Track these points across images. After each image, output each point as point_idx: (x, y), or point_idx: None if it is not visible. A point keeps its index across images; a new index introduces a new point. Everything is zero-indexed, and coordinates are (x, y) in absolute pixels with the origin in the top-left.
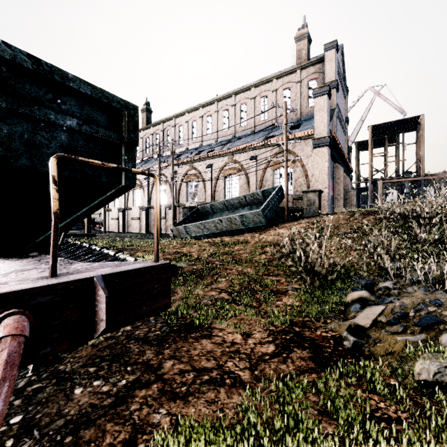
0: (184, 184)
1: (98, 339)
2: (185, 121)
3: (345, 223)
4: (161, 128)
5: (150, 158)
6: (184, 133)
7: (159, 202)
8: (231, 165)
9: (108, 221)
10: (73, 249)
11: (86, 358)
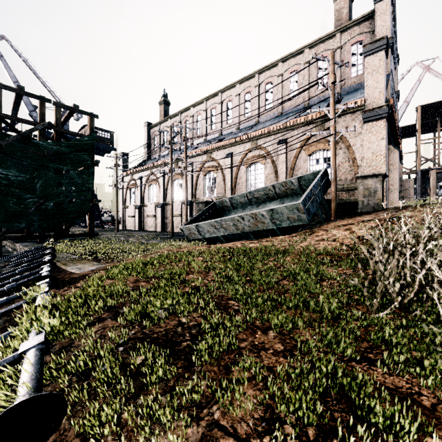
0: (201, 176)
1: None
2: (203, 109)
3: None
4: (179, 119)
5: (160, 145)
6: (202, 122)
7: (171, 197)
8: (255, 153)
9: (125, 219)
10: (26, 259)
11: None
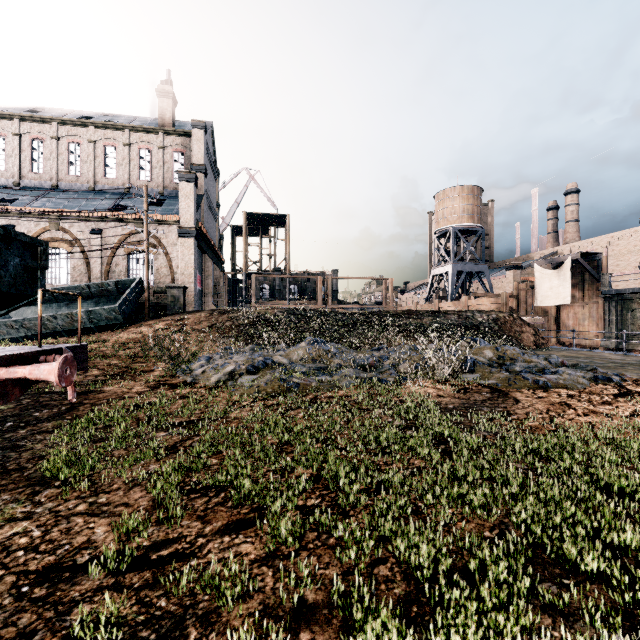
0: None
1: (9, 406)
2: None
3: (205, 320)
4: None
5: None
6: None
7: None
8: (56, 235)
9: None
10: None
11: (18, 410)
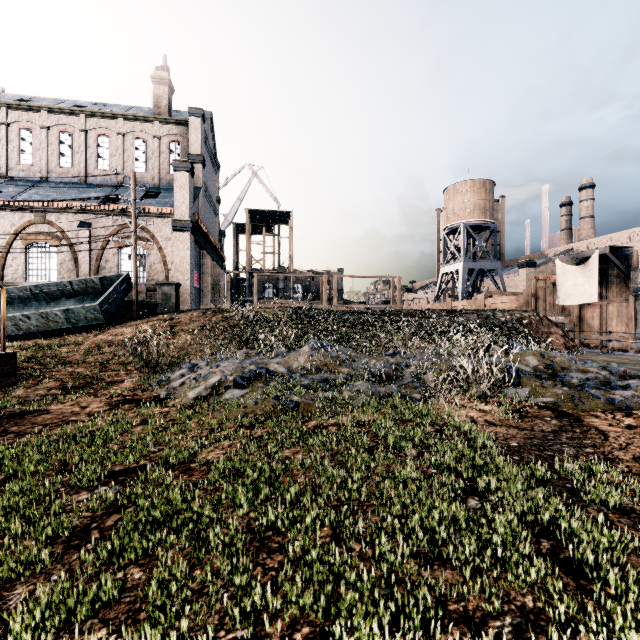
0: None
1: None
2: None
3: (197, 320)
4: None
5: None
6: None
7: None
8: (41, 228)
9: None
10: None
11: None
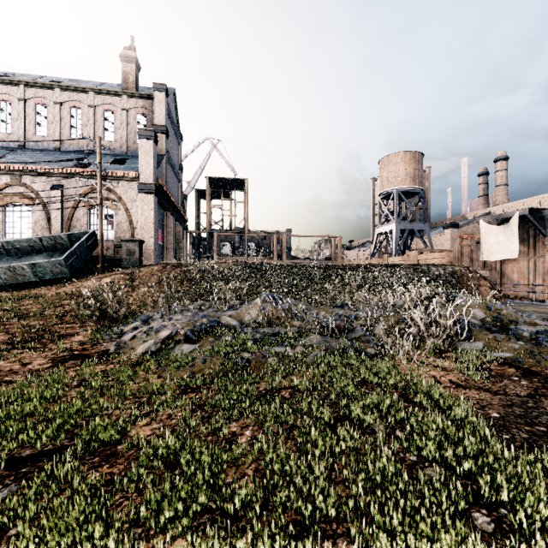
0: None
1: None
2: None
3: (157, 274)
4: None
5: None
6: None
7: None
8: (17, 190)
9: None
10: None
11: None
